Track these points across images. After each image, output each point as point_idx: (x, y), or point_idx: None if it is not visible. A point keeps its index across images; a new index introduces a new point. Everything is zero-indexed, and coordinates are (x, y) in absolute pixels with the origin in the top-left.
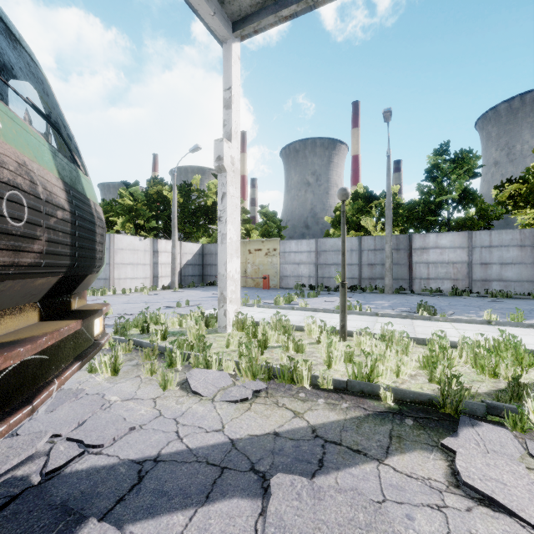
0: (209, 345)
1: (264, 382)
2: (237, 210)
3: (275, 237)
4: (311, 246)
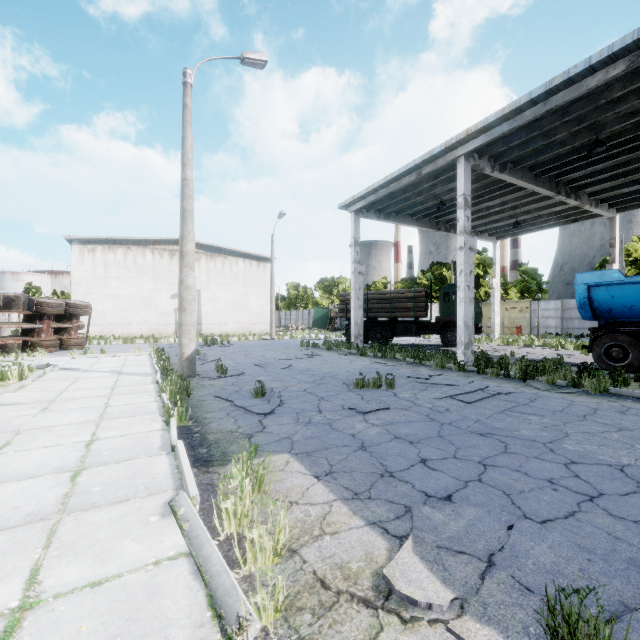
0: (491, 338)
1: (506, 345)
2: (498, 300)
3: (535, 293)
4: (557, 305)
